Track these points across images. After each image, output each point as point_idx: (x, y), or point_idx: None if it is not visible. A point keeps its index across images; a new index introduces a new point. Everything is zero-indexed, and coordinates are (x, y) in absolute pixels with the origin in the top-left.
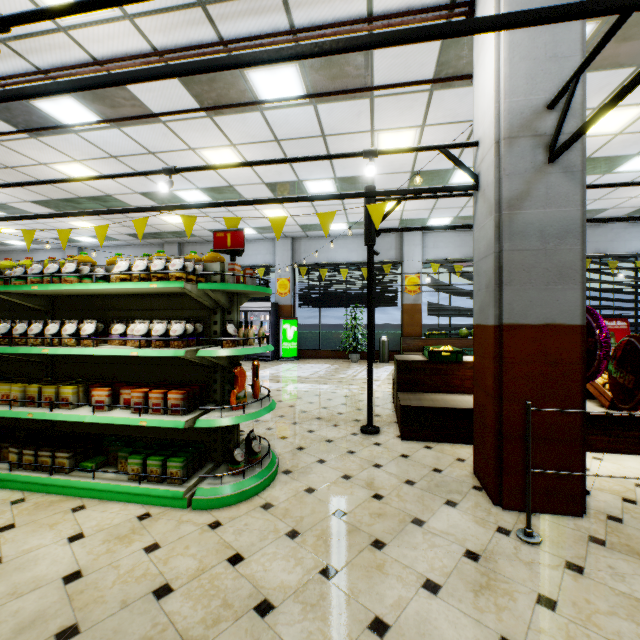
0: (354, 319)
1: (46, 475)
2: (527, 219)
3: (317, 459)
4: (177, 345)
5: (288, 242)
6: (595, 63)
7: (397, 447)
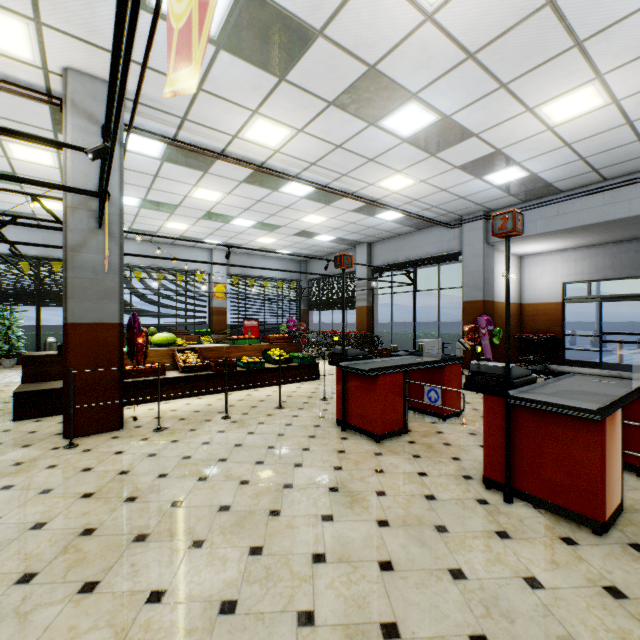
0: (8, 319)
1: None
2: (85, 259)
3: None
4: None
5: None
6: (179, 162)
7: (4, 427)
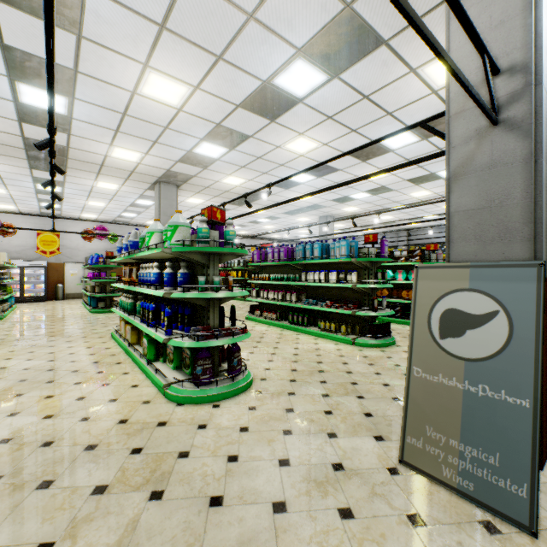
0: None
1: None
2: None
3: None
4: None
5: None
6: None
7: None
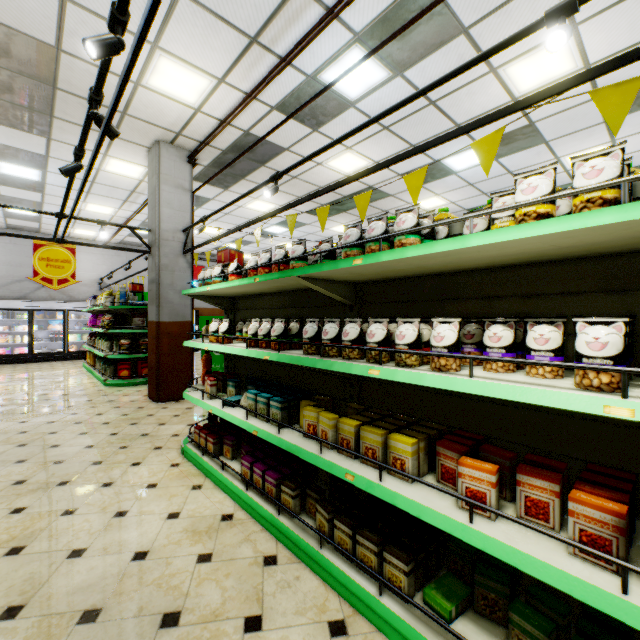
0: None
1: (371, 588)
2: None
3: None
4: None
5: None
6: None
7: None
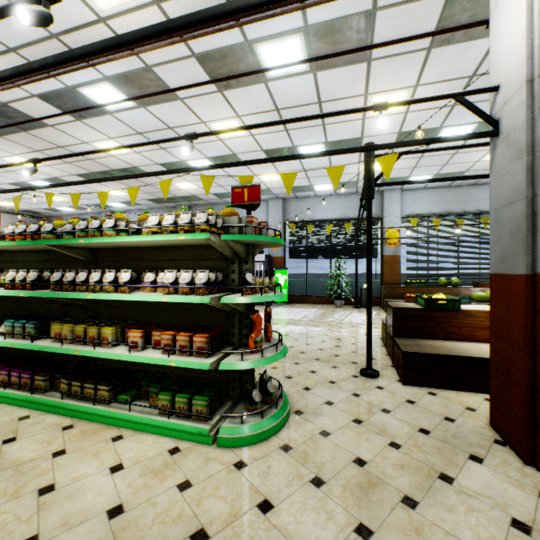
0: (338, 269)
1: (90, 405)
2: None
3: (325, 400)
4: (202, 292)
5: (279, 202)
6: None
7: (400, 392)
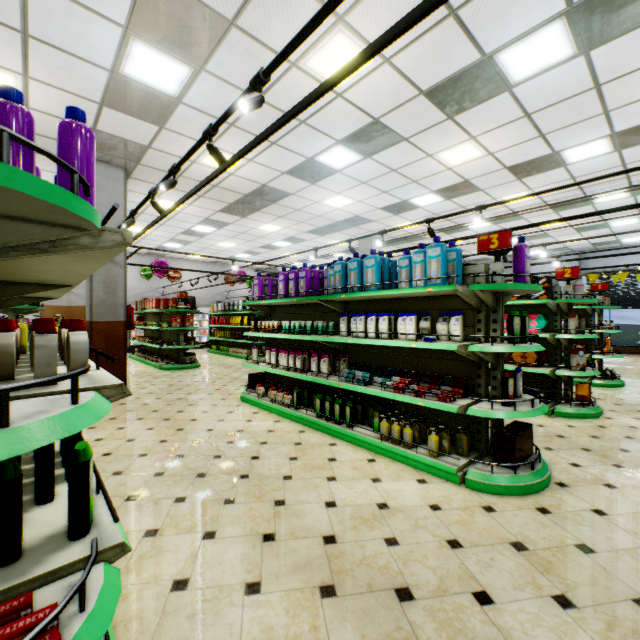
0: None
1: None
2: None
3: None
4: None
5: (574, 256)
6: None
7: None
